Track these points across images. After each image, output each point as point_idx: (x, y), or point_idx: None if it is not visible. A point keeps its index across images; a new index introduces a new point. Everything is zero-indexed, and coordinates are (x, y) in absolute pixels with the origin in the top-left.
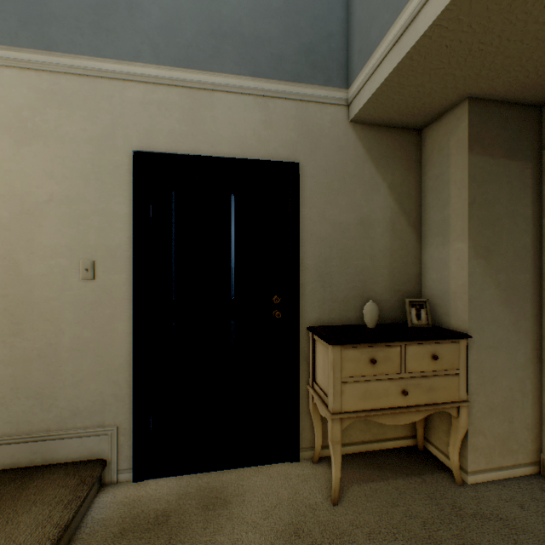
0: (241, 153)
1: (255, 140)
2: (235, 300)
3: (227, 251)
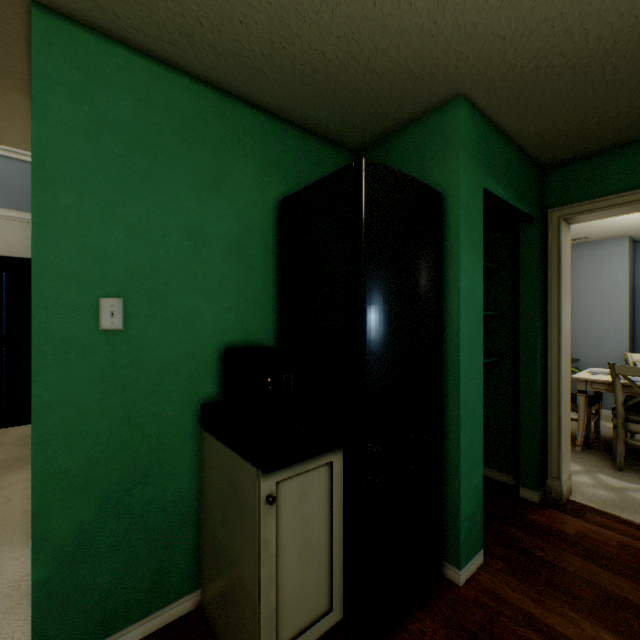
0: (10, 253)
1: (21, 246)
2: (7, 335)
3: (1, 307)
